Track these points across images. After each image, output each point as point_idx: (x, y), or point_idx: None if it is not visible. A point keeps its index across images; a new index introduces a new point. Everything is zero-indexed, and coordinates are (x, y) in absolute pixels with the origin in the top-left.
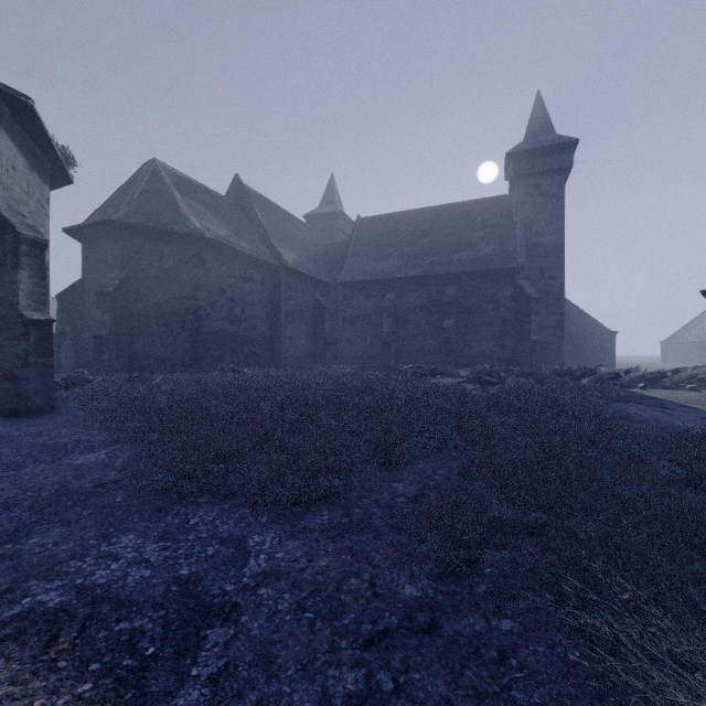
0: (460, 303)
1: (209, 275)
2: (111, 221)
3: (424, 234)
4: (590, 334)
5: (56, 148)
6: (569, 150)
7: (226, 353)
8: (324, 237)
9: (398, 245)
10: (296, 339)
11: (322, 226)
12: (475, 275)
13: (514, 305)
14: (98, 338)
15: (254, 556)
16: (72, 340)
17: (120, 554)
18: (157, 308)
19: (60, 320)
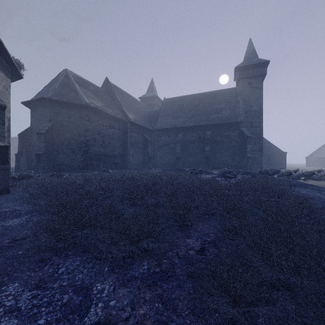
0: (213, 139)
1: (92, 125)
2: (44, 98)
3: (195, 106)
4: (274, 153)
5: (13, 59)
6: (265, 66)
7: (101, 162)
8: (148, 108)
9: (183, 111)
10: (135, 156)
11: (147, 103)
12: (220, 125)
13: (239, 139)
14: (38, 155)
15: (94, 304)
16: (25, 156)
17: (2, 302)
18: (67, 140)
19: (19, 146)
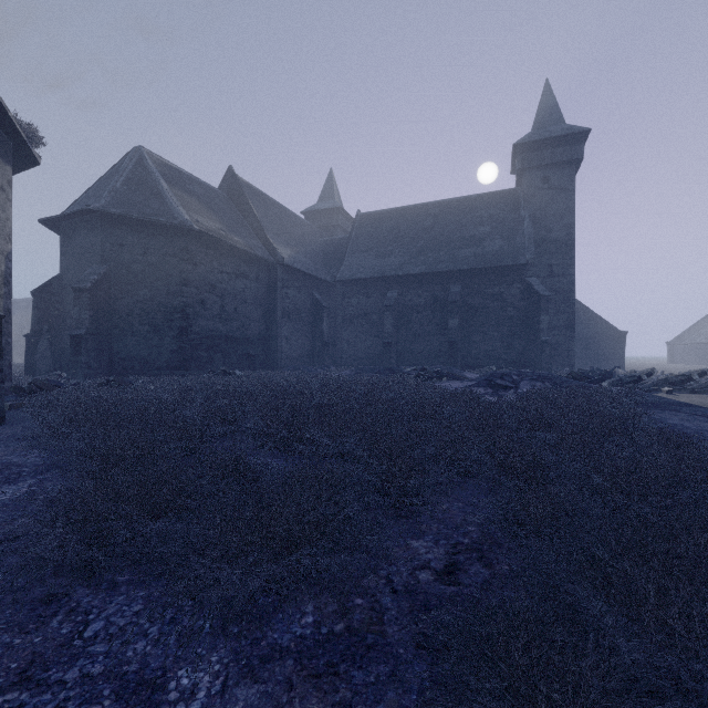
0: (465, 302)
1: (198, 270)
2: (91, 210)
3: (427, 230)
4: (599, 335)
5: (15, 120)
6: (580, 141)
7: (217, 354)
8: (323, 234)
9: (400, 241)
10: (292, 339)
11: (321, 223)
12: (482, 272)
13: (522, 303)
14: (75, 337)
15: None
16: (49, 340)
17: None
18: (141, 305)
19: (35, 318)
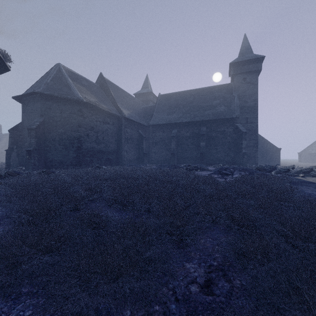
0: (208, 135)
1: (85, 120)
2: (35, 92)
3: (190, 102)
4: (268, 149)
5: None
6: (260, 61)
7: (94, 158)
8: (143, 104)
9: (178, 107)
10: (129, 151)
11: (142, 99)
12: (215, 121)
13: (234, 135)
14: (28, 151)
15: None
16: (16, 152)
17: None
18: (59, 136)
19: (10, 142)
